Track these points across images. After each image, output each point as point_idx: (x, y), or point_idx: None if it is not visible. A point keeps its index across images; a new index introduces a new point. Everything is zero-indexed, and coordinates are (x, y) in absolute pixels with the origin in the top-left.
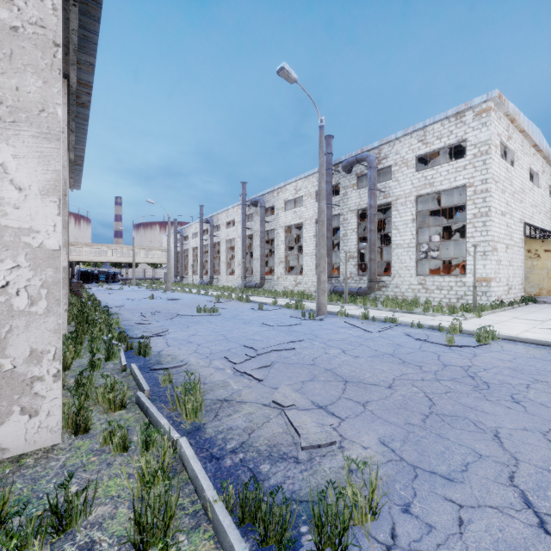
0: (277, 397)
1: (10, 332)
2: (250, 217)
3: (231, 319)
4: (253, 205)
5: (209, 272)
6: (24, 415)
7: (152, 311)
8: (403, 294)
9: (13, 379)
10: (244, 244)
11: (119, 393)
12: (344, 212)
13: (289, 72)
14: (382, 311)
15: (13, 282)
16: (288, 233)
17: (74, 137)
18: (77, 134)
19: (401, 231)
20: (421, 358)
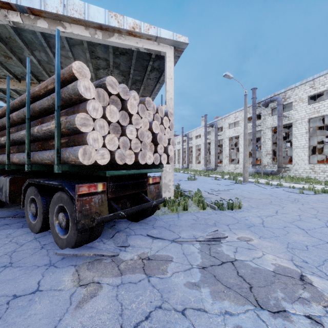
0: (222, 197)
1: (166, 175)
2: (209, 132)
3: (203, 182)
4: (211, 126)
5: (186, 162)
6: (168, 192)
7: None
8: (300, 174)
9: (166, 184)
10: (206, 147)
11: (181, 192)
12: (264, 129)
13: (229, 75)
14: (281, 182)
15: (166, 165)
16: (231, 141)
17: None
18: None
19: (299, 139)
20: (280, 195)
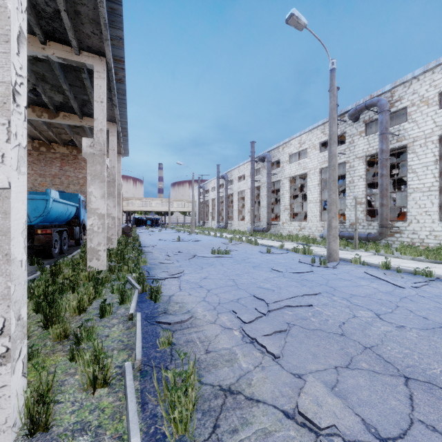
0: (305, 404)
1: None
2: (258, 172)
3: (241, 262)
4: (261, 160)
5: (224, 218)
6: None
7: (176, 251)
8: (422, 240)
9: None
10: (253, 194)
11: (101, 365)
12: (350, 159)
13: (299, 18)
14: (402, 259)
15: None
16: (293, 183)
17: (117, 111)
18: (120, 109)
19: (420, 174)
20: None
